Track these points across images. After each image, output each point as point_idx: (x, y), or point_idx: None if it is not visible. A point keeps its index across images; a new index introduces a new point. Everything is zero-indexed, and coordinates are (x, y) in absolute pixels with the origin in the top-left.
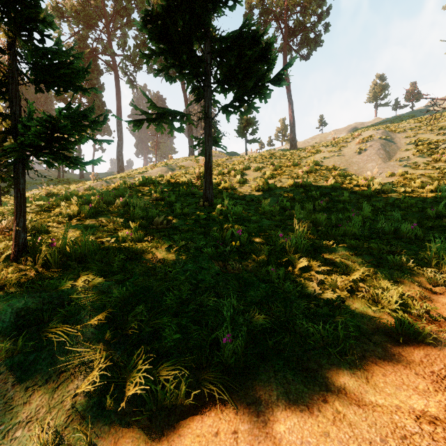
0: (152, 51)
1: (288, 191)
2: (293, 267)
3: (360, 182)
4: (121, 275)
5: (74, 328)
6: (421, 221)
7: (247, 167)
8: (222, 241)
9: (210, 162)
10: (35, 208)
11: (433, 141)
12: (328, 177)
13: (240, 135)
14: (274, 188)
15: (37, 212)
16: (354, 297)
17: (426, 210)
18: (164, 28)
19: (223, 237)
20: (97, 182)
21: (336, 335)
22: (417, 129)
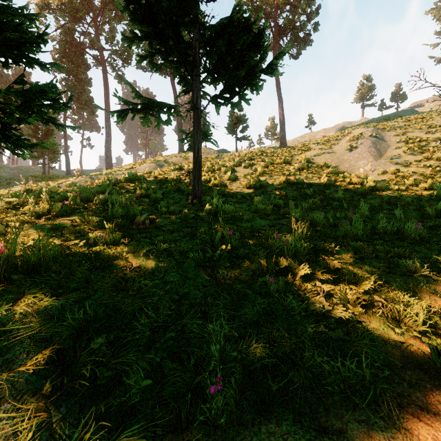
0: (135, 34)
1: (281, 189)
2: (293, 274)
3: (353, 180)
4: (81, 291)
5: (0, 374)
6: (421, 219)
7: (238, 164)
8: (211, 243)
9: (198, 156)
10: (3, 205)
11: (423, 139)
12: (320, 174)
13: (230, 132)
14: (266, 185)
15: (4, 209)
16: (369, 313)
17: (424, 208)
18: (147, 7)
19: (212, 238)
20: (81, 178)
21: (360, 374)
22: (406, 128)
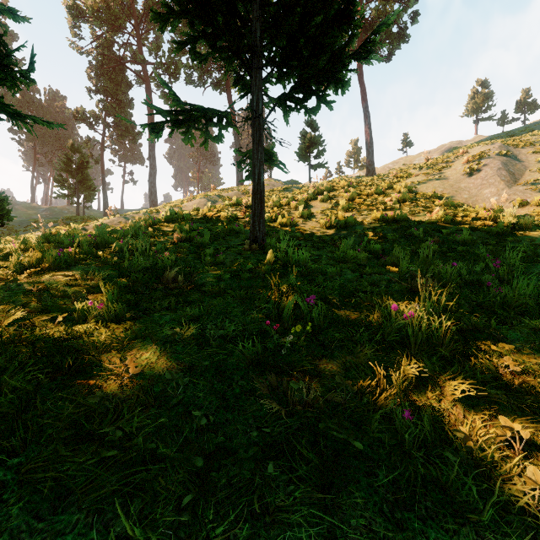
0: (169, 9)
1: (375, 228)
2: (433, 382)
3: (481, 214)
4: None
5: None
6: None
7: (313, 197)
8: (278, 315)
9: (260, 183)
10: None
11: None
12: (430, 208)
13: (301, 159)
14: (353, 224)
15: None
16: None
17: None
18: None
19: (279, 307)
20: (113, 218)
21: None
22: None
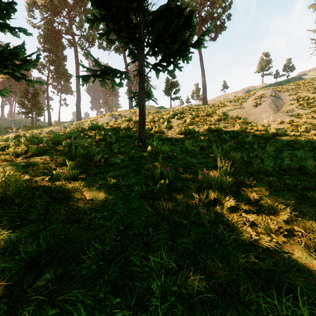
0: (94, 16)
1: (204, 134)
2: (220, 204)
3: (259, 128)
4: (36, 224)
5: None
6: (315, 158)
7: (172, 116)
8: (153, 177)
9: (143, 110)
10: None
11: (311, 98)
12: (234, 124)
13: (166, 94)
14: (193, 132)
15: None
16: (291, 242)
17: None
18: None
19: (153, 173)
20: (57, 127)
21: (299, 313)
22: (296, 90)
